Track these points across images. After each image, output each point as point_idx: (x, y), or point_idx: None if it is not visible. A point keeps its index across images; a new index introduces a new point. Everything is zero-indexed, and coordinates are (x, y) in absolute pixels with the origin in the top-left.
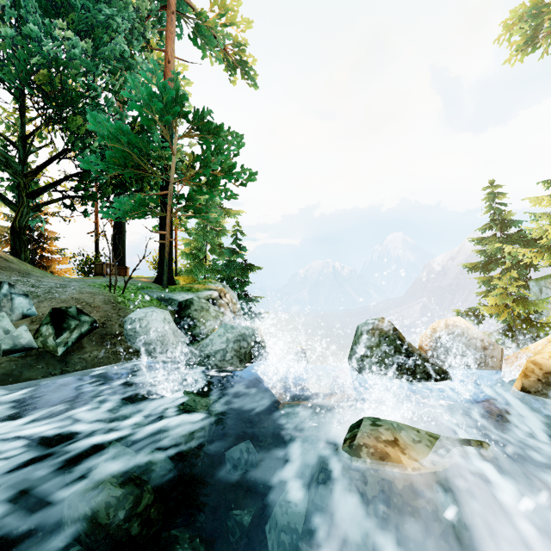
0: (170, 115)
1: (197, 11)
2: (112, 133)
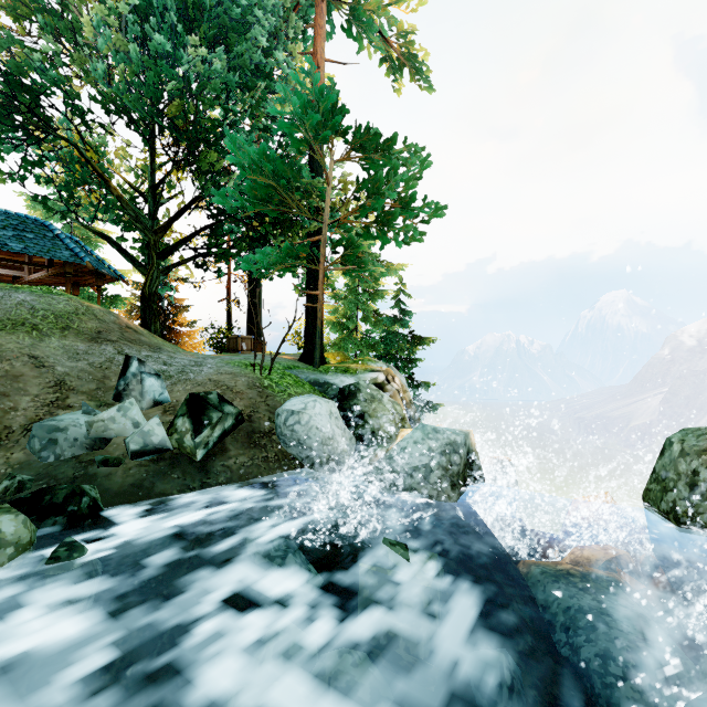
0: (327, 128)
1: None
2: (254, 160)
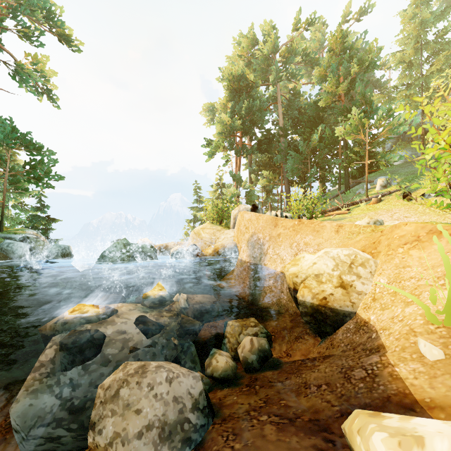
0: (12, 143)
1: (17, 62)
2: None
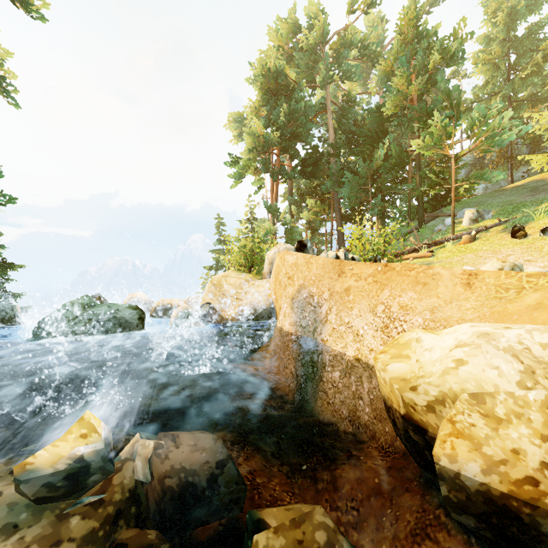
0: None
1: None
2: None
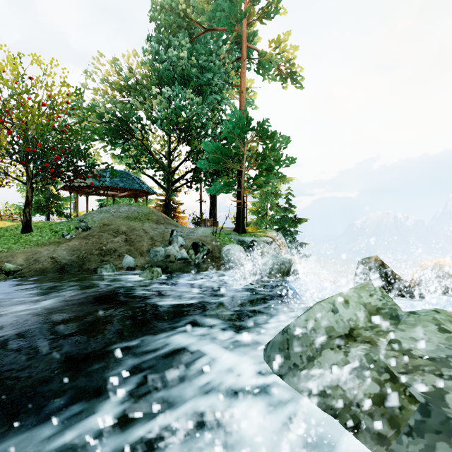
0: (243, 132)
1: (259, 53)
2: (213, 150)
